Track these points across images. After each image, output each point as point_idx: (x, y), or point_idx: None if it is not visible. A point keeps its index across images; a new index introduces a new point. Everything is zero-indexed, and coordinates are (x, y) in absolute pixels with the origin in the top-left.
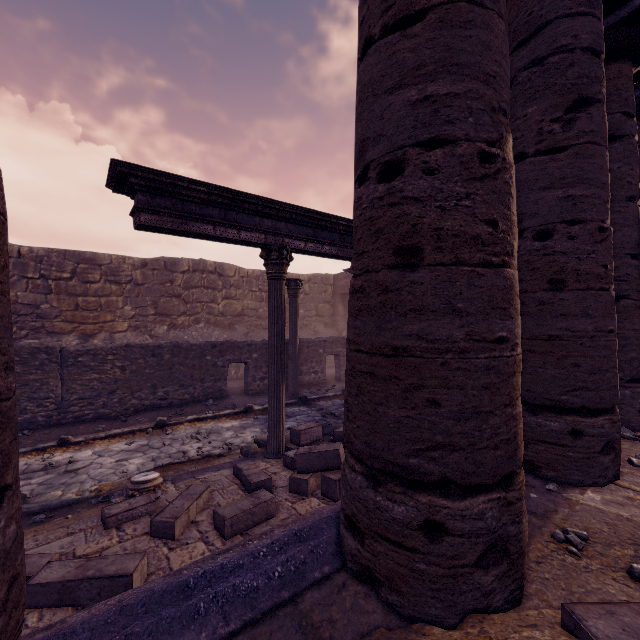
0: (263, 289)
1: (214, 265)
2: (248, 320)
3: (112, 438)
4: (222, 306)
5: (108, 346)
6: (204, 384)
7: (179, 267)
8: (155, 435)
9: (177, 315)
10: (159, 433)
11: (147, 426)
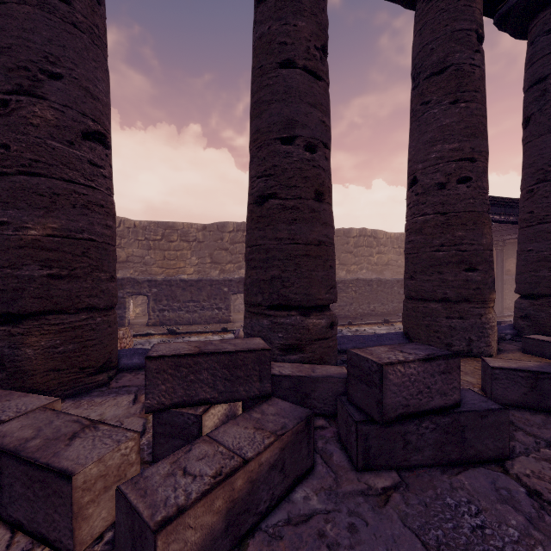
0: (401, 246)
1: (371, 231)
2: (391, 268)
3: (368, 325)
4: (376, 259)
5: (349, 279)
6: (393, 304)
7: (351, 234)
8: (388, 326)
9: (350, 265)
10: (388, 325)
11: (380, 321)
